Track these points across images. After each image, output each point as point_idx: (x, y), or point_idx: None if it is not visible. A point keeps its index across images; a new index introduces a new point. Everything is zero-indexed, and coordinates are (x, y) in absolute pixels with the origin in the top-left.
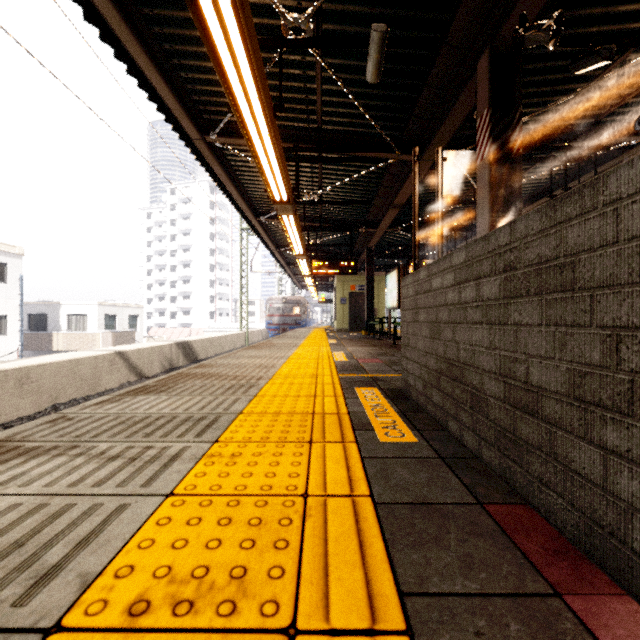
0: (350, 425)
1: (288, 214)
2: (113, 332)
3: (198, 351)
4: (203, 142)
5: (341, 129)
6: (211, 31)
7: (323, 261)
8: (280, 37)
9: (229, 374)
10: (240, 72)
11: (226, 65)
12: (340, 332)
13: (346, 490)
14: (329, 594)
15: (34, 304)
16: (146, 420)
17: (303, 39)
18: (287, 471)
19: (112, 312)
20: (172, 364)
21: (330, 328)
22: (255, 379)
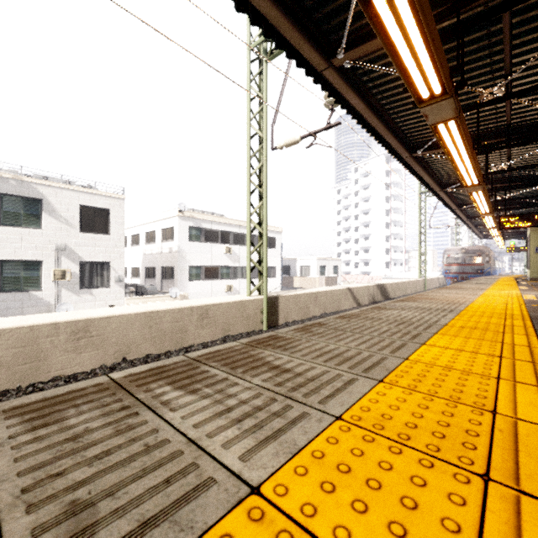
0: (528, 318)
1: (477, 191)
2: (325, 277)
3: (389, 292)
4: (410, 157)
5: (531, 118)
6: (443, 137)
7: (512, 217)
8: (478, 103)
9: (442, 299)
10: (454, 141)
11: (448, 144)
12: (535, 281)
13: (522, 326)
14: (513, 332)
15: (284, 260)
16: (420, 308)
17: (495, 99)
18: (495, 321)
19: (323, 264)
20: (374, 299)
21: (522, 277)
22: (461, 302)
